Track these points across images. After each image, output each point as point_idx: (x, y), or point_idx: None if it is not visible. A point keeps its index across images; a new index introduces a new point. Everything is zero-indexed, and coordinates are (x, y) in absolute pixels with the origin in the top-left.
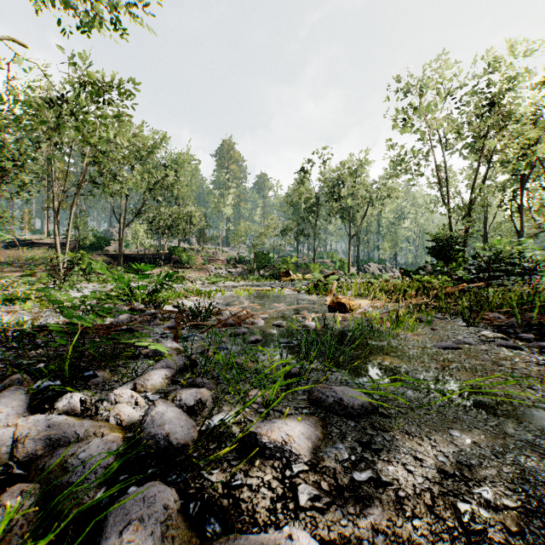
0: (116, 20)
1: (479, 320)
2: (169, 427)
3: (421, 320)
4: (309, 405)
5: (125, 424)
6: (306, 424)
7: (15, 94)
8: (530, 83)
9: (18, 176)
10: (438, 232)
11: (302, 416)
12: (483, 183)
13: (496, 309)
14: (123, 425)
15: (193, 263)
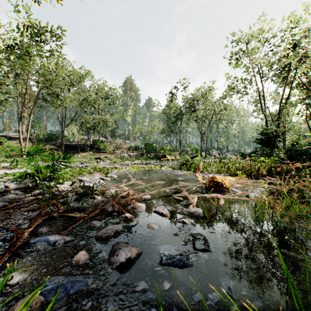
0: None
1: None
2: None
3: None
4: None
5: None
6: None
7: None
8: None
9: None
10: (265, 128)
11: None
12: (287, 99)
13: None
14: None
15: (107, 149)
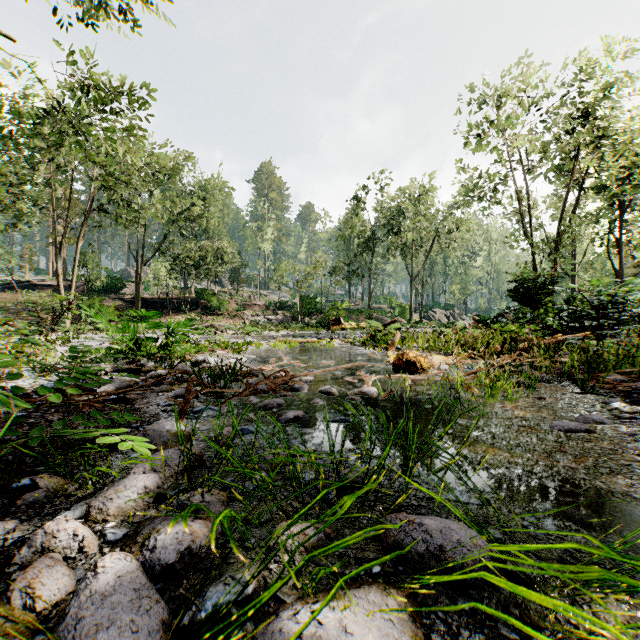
0: (128, 10)
1: (599, 385)
2: (107, 636)
3: (519, 384)
4: (382, 554)
5: (42, 605)
6: (384, 619)
7: (1, 100)
8: (632, 90)
9: (13, 204)
10: (522, 271)
11: (374, 596)
12: (573, 212)
13: (614, 368)
14: (36, 608)
15: (225, 309)
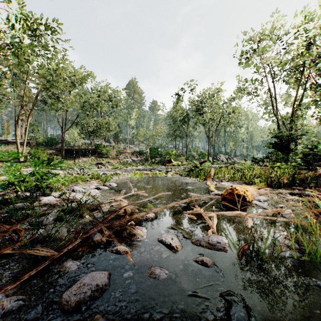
0: None
1: None
2: None
3: None
4: None
5: None
6: None
7: None
8: None
9: None
10: (279, 131)
11: None
12: (301, 100)
13: None
14: None
15: (110, 154)
